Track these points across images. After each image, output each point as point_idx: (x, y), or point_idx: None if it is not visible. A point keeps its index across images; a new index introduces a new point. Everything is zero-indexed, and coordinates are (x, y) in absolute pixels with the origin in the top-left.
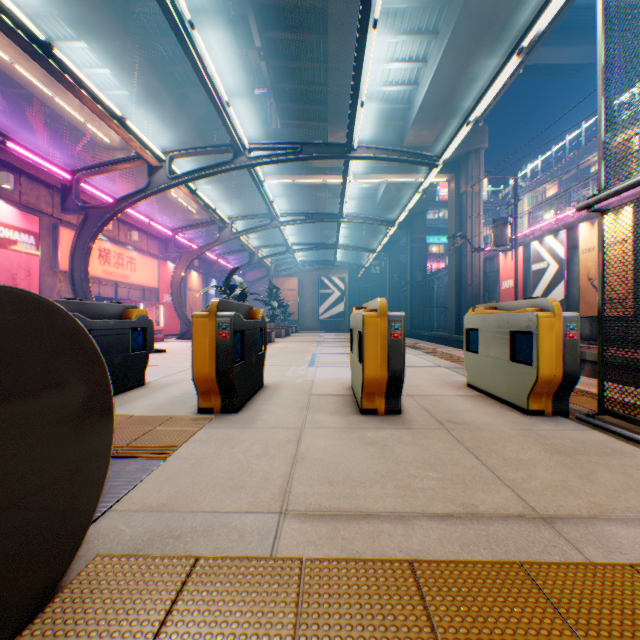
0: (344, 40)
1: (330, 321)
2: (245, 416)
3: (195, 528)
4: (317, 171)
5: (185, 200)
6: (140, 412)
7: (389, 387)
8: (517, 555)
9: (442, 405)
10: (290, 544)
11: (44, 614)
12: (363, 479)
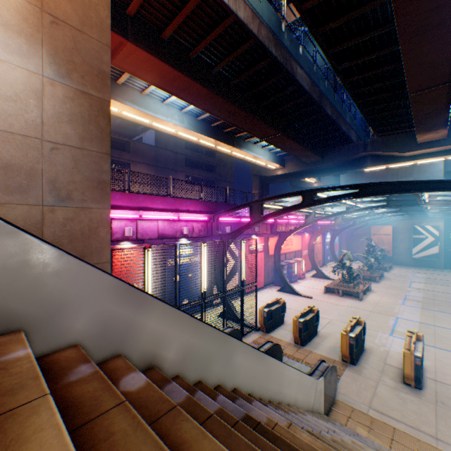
0: (423, 105)
1: (422, 259)
2: (357, 368)
3: (351, 401)
4: (406, 158)
5: (308, 179)
6: (323, 353)
7: (414, 378)
8: (419, 438)
9: (446, 392)
10: (370, 413)
11: (333, 404)
12: (391, 407)
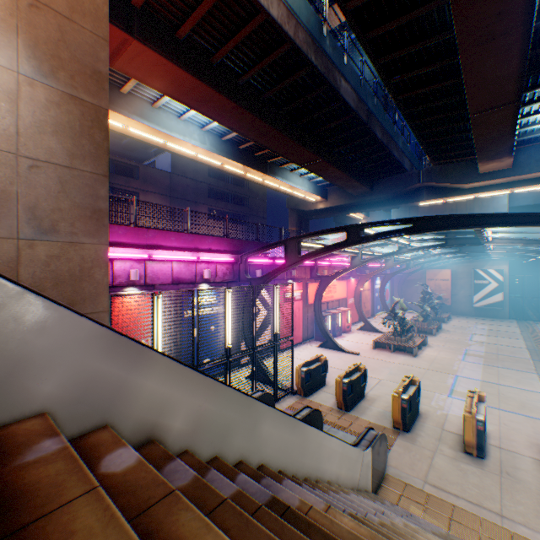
0: (486, 128)
1: (485, 308)
2: (411, 436)
3: (403, 475)
4: (467, 191)
5: (355, 214)
6: (371, 420)
7: (476, 446)
8: (481, 516)
9: (512, 461)
10: (425, 488)
11: (383, 480)
12: (450, 481)
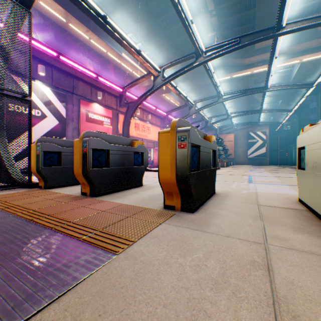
0: None
1: (255, 159)
2: (199, 217)
3: None
4: (246, 67)
5: (173, 100)
6: (128, 202)
7: None
8: None
9: None
10: None
11: None
12: None
